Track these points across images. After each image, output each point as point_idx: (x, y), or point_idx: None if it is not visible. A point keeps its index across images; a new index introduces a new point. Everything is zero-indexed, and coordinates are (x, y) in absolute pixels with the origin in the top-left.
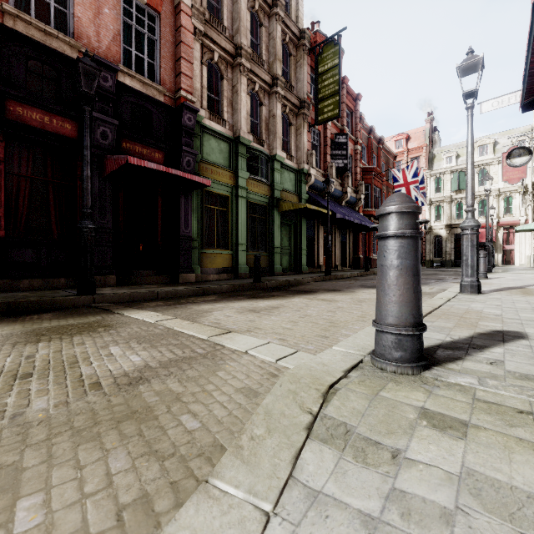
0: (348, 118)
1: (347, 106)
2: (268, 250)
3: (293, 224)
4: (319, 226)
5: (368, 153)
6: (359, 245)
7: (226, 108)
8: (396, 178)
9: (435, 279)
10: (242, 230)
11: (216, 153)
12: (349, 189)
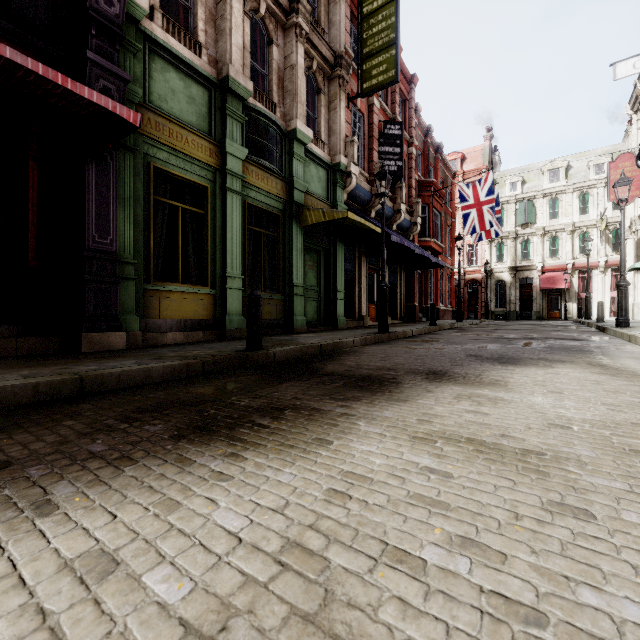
0: (399, 108)
1: (399, 89)
2: (282, 291)
3: (323, 250)
4: (361, 258)
5: (424, 162)
6: (414, 289)
7: (203, 24)
8: (464, 197)
9: (565, 338)
10: (234, 252)
11: (181, 100)
12: (402, 207)
